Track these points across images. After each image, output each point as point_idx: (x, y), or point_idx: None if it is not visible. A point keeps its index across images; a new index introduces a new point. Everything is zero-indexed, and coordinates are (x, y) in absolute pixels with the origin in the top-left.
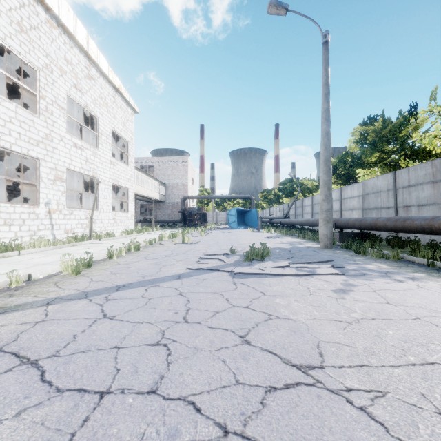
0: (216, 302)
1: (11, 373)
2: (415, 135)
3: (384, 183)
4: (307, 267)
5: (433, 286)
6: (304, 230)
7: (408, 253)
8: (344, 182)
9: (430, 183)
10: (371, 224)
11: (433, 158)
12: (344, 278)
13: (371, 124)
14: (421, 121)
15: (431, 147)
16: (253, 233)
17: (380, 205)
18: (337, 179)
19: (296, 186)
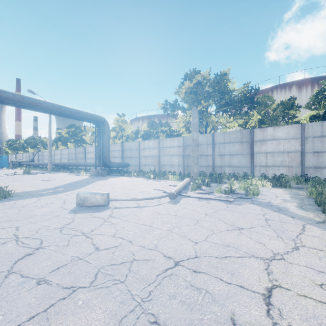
0: (25, 176)
1: (7, 178)
2: (83, 136)
3: (73, 151)
4: (42, 173)
5: (64, 173)
6: (43, 167)
7: (70, 171)
8: (65, 145)
9: (82, 153)
10: (64, 164)
11: (89, 144)
12: (50, 174)
13: (71, 128)
14: (87, 131)
15: (87, 141)
16: (11, 170)
17: (72, 158)
18: (62, 143)
19: (39, 142)
